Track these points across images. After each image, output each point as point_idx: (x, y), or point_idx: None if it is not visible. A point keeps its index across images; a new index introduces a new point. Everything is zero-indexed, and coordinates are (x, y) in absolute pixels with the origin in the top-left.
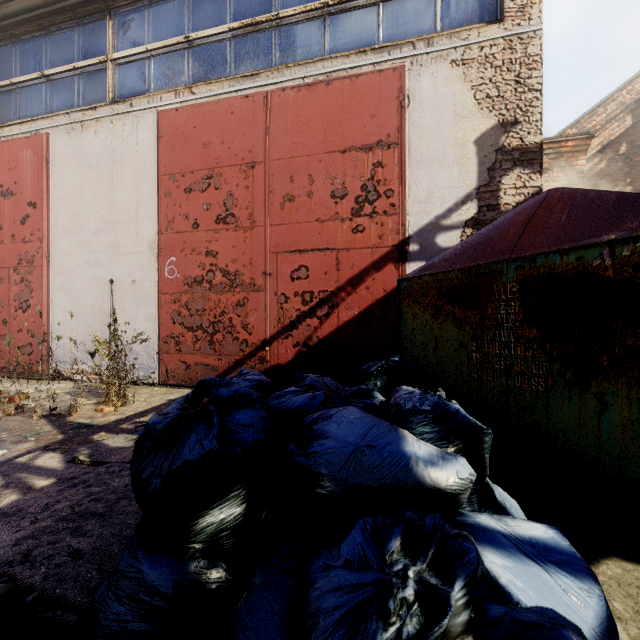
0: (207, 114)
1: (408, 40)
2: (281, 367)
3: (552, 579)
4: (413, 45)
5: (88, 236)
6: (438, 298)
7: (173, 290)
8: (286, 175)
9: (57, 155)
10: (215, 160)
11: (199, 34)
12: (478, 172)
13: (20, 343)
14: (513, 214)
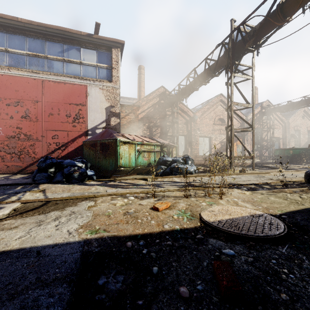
0: (17, 80)
1: (89, 78)
2: None
3: (89, 172)
4: (90, 81)
5: None
6: (90, 146)
7: (0, 139)
8: (50, 107)
9: None
10: (21, 97)
11: (12, 50)
12: (106, 116)
13: None
14: (102, 132)
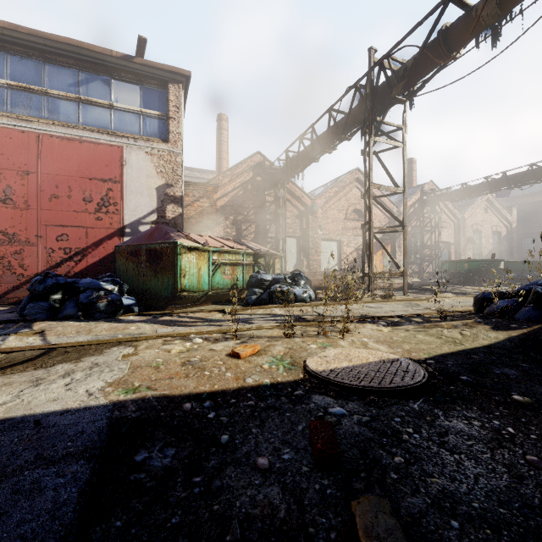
0: None
1: (126, 134)
2: None
3: (126, 300)
4: (128, 138)
5: None
6: (128, 254)
7: None
8: (53, 183)
9: None
10: None
11: None
12: (157, 202)
13: None
14: (150, 229)
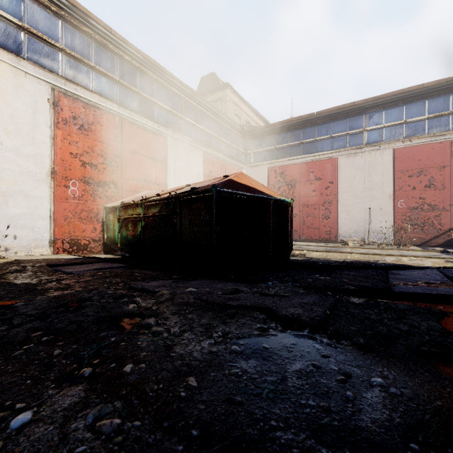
0: (420, 149)
1: None
2: None
3: None
4: None
5: (357, 193)
6: None
7: (402, 211)
8: None
9: (342, 165)
10: (424, 165)
11: (411, 119)
12: None
13: (324, 230)
14: None
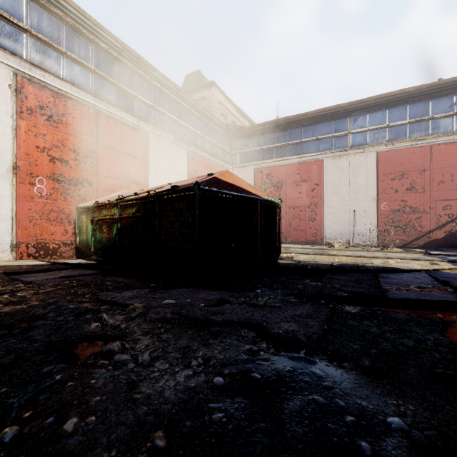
0: (402, 153)
1: None
2: (437, 240)
3: None
4: None
5: (342, 195)
6: None
7: (385, 214)
8: (440, 174)
9: (327, 167)
10: (405, 169)
11: (394, 123)
12: None
13: (310, 232)
14: None
